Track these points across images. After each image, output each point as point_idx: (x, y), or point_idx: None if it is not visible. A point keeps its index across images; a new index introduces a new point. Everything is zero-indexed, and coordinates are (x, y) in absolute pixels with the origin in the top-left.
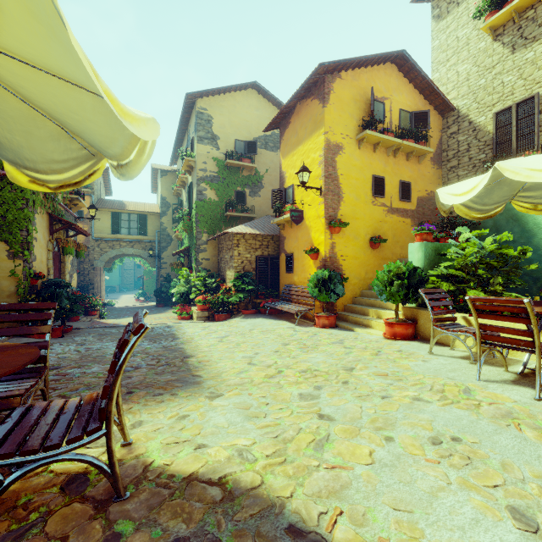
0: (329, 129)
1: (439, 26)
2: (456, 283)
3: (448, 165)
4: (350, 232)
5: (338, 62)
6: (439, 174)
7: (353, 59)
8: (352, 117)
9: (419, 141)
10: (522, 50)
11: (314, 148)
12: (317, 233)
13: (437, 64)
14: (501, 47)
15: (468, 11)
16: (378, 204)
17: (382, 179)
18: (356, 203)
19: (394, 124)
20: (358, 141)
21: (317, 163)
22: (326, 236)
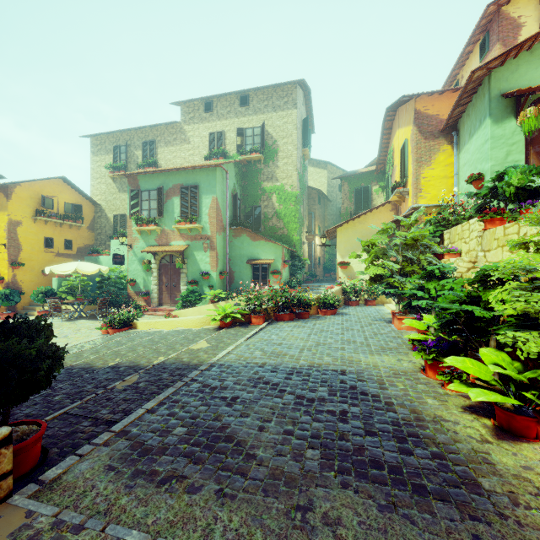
0: (12, 213)
1: (94, 158)
2: (70, 294)
3: (98, 231)
4: (28, 268)
5: (17, 182)
6: (93, 235)
7: (28, 181)
8: (30, 206)
9: (77, 220)
10: (122, 193)
11: (1, 220)
12: (3, 268)
13: (93, 177)
14: (116, 187)
15: (105, 161)
16: (49, 252)
17: (52, 239)
18: (32, 252)
19: (61, 209)
20: (34, 219)
21: (3, 229)
22: (9, 271)
